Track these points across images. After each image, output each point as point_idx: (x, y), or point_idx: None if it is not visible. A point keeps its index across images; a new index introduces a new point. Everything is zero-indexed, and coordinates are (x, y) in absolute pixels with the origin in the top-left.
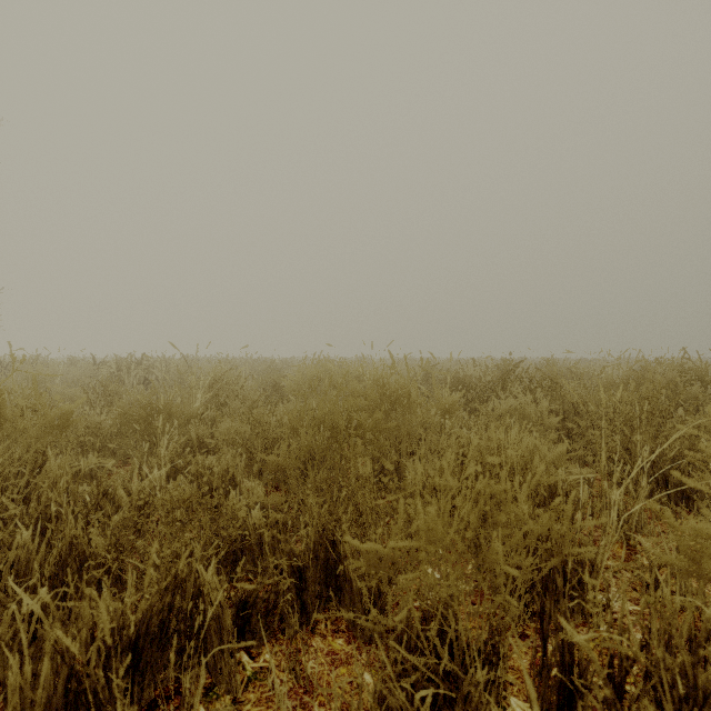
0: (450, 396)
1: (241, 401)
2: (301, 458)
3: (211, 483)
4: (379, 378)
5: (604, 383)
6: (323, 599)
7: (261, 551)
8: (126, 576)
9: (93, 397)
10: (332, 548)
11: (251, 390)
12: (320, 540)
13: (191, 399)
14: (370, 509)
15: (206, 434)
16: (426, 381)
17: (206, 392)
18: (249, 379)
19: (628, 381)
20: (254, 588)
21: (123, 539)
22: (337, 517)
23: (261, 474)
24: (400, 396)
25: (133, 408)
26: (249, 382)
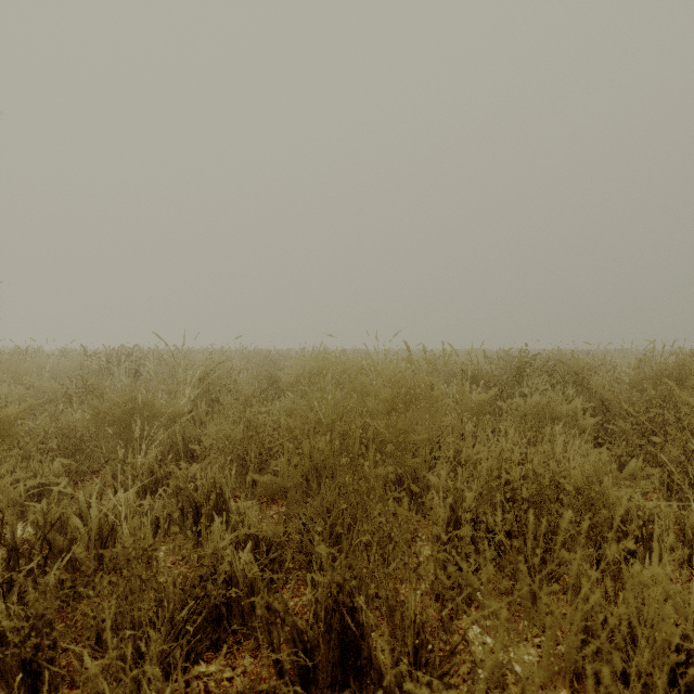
0: (478, 394)
1: (234, 397)
2: (301, 465)
3: (194, 501)
4: (393, 373)
5: (636, 378)
6: (338, 684)
7: (253, 605)
8: (59, 659)
9: (73, 392)
10: (350, 613)
11: (245, 385)
12: (334, 605)
13: (178, 395)
14: (408, 567)
15: (193, 436)
16: (430, 374)
17: (195, 387)
18: (244, 371)
19: (662, 375)
20: (241, 693)
21: (49, 615)
22: (358, 574)
23: (255, 484)
24: (418, 394)
25: (109, 407)
26: (244, 375)
